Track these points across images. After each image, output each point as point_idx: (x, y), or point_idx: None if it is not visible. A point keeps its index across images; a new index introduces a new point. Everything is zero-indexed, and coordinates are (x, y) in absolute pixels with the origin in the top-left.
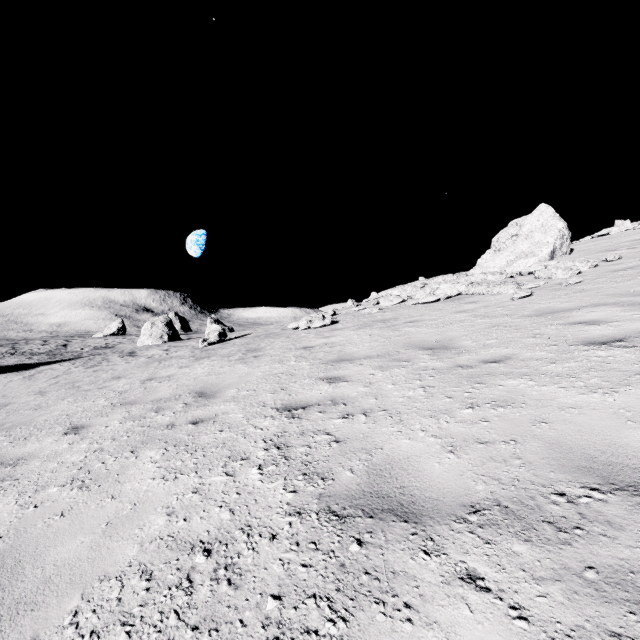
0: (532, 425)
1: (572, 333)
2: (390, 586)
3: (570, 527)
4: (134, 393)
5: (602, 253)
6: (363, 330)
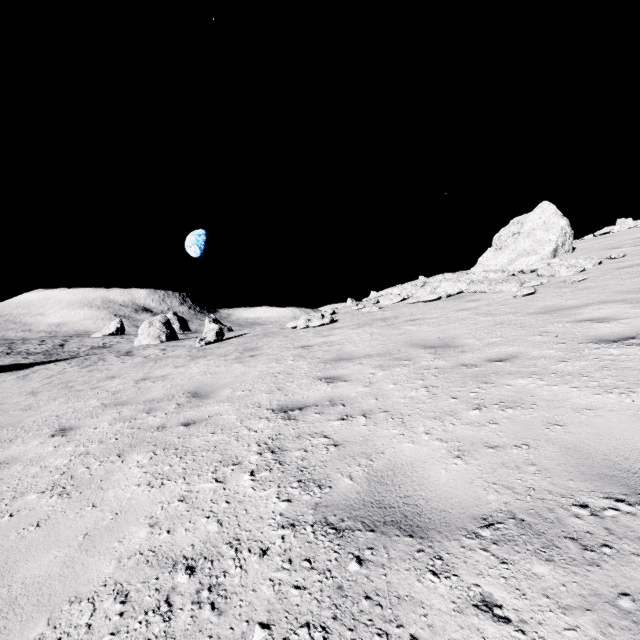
0: (545, 428)
1: (580, 331)
2: (394, 614)
3: (597, 545)
4: (127, 393)
5: (605, 251)
6: (363, 329)
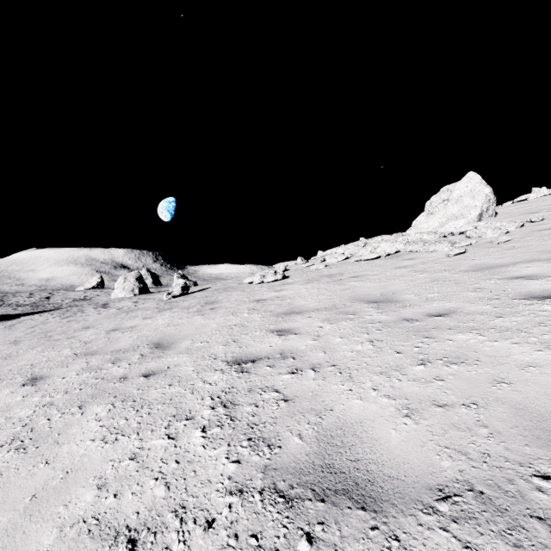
0: (492, 385)
1: (512, 287)
2: None
3: None
4: (97, 343)
5: (525, 215)
6: (311, 284)
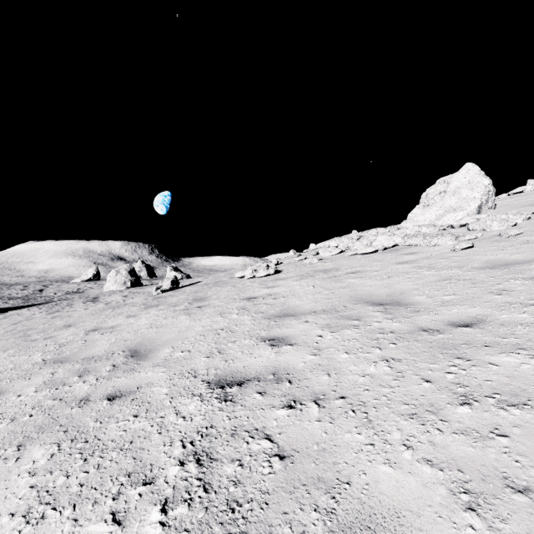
0: None
1: None
2: None
3: None
4: (72, 347)
5: (528, 207)
6: (306, 280)
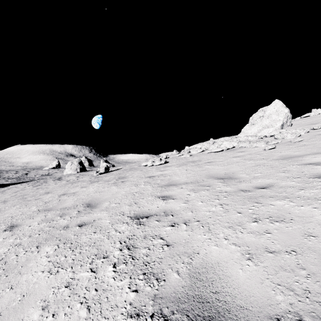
0: (304, 238)
1: (307, 170)
2: None
3: None
4: (52, 203)
5: (309, 125)
6: (182, 167)
